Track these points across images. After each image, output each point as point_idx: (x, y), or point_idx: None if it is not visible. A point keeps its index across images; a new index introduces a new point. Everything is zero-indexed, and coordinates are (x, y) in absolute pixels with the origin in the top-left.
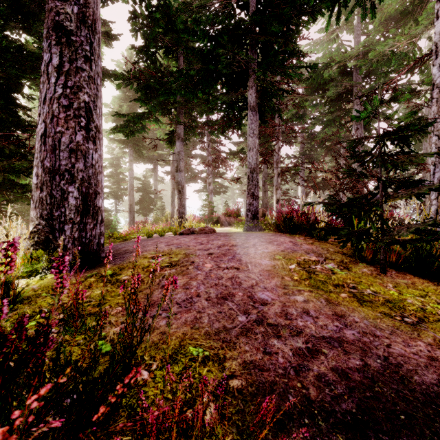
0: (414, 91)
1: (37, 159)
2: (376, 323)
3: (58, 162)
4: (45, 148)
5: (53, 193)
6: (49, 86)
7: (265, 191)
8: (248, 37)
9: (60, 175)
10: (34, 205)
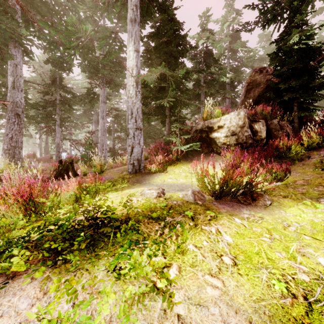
0: (108, 122)
1: (7, 143)
2: None
3: (18, 145)
4: (12, 141)
5: (15, 152)
6: (15, 127)
7: (46, 143)
8: (58, 106)
9: (18, 148)
10: (5, 154)
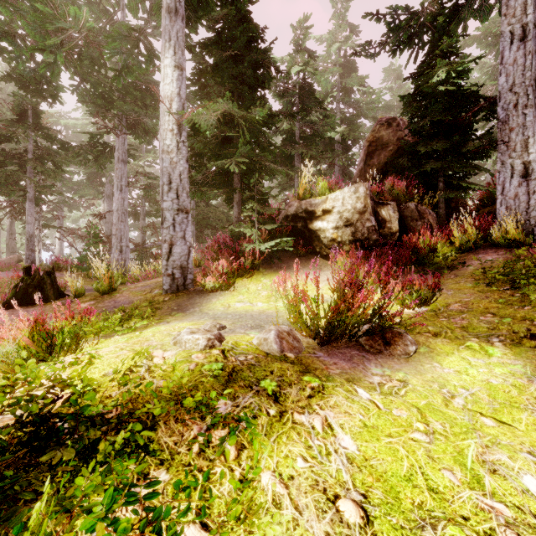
0: (133, 197)
1: None
2: (85, 285)
3: None
4: None
5: None
6: None
7: (11, 233)
8: (30, 164)
9: None
10: None
